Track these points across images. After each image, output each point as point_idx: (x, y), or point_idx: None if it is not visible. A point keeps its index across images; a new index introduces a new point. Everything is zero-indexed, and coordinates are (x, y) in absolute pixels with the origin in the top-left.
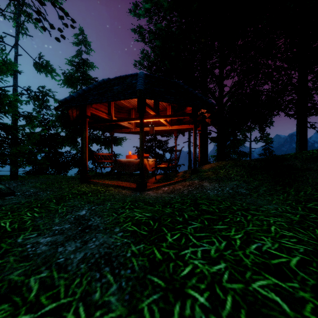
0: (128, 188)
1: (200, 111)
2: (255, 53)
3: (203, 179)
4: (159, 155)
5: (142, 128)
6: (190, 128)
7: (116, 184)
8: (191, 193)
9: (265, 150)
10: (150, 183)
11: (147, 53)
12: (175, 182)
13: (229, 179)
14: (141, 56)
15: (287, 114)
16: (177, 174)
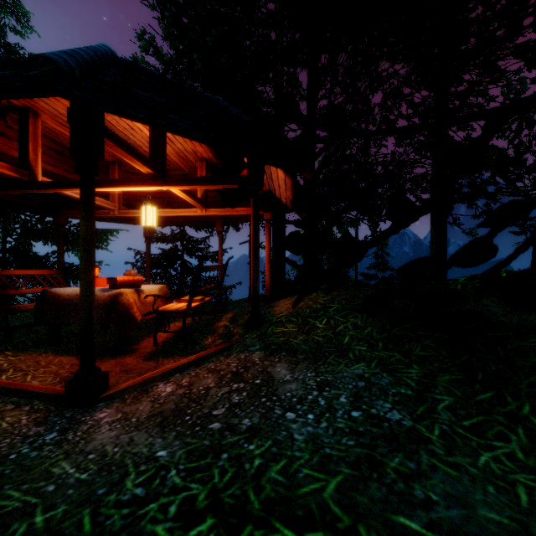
0: (43, 395)
1: (269, 177)
2: (372, 78)
3: (275, 348)
4: (190, 269)
5: (87, 205)
6: (249, 215)
7: (3, 381)
8: (234, 427)
9: (377, 258)
10: (138, 357)
11: (153, 38)
12: (202, 357)
13: (342, 352)
14: (140, 48)
15: (421, 199)
16: (216, 324)
